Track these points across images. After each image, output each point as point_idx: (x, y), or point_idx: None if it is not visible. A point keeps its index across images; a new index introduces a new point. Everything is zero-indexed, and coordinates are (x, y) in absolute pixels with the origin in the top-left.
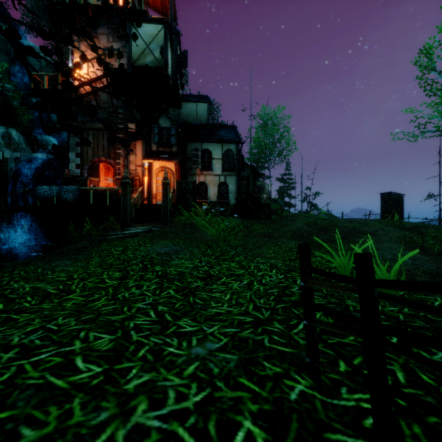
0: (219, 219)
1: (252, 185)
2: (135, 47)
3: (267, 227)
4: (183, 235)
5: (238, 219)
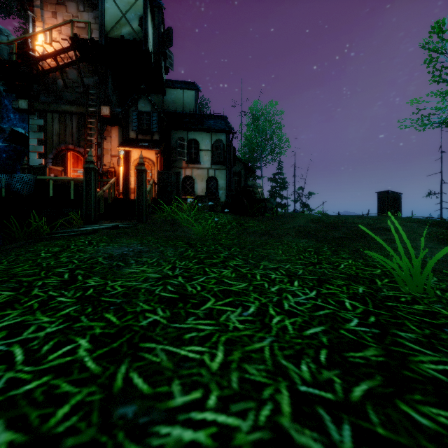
0: (207, 215)
1: (244, 181)
2: (108, 15)
3: (265, 224)
4: (160, 232)
5: (230, 215)
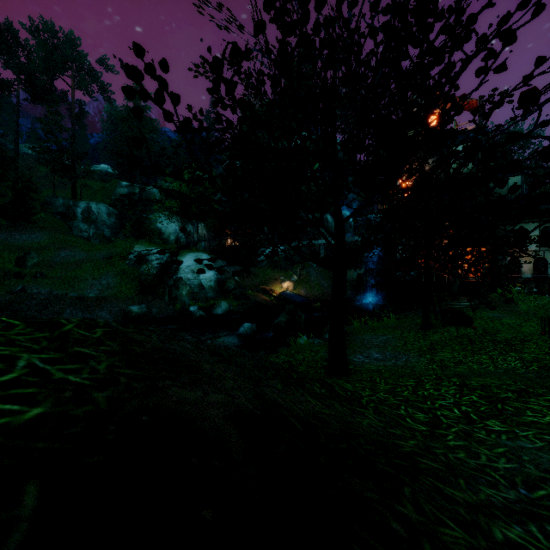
0: (532, 297)
1: None
2: None
3: None
4: (501, 307)
5: None
